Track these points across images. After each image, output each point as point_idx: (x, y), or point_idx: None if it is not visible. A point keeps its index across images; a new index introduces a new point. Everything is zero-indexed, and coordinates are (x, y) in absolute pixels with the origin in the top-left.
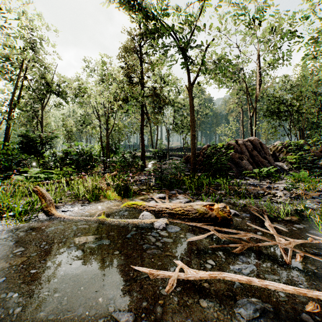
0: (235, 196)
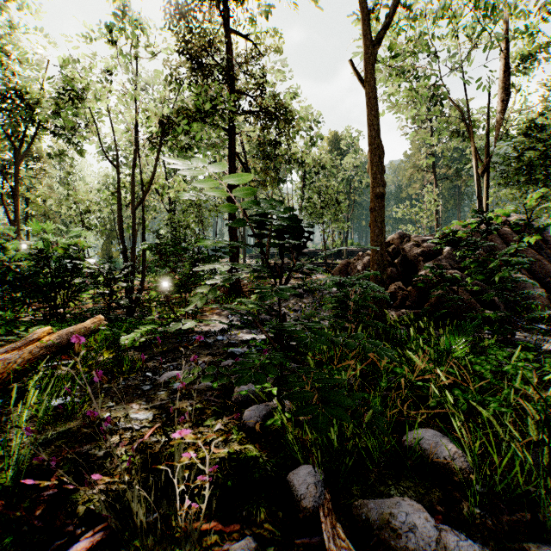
0: None
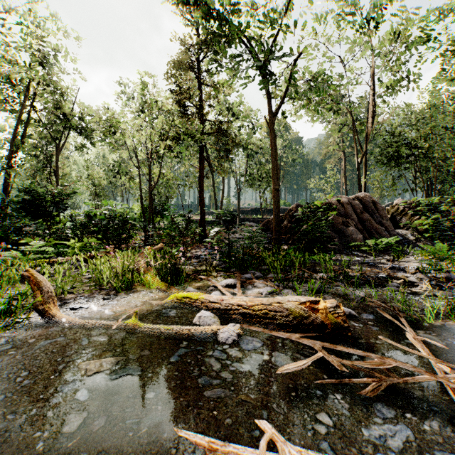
0: (347, 284)
